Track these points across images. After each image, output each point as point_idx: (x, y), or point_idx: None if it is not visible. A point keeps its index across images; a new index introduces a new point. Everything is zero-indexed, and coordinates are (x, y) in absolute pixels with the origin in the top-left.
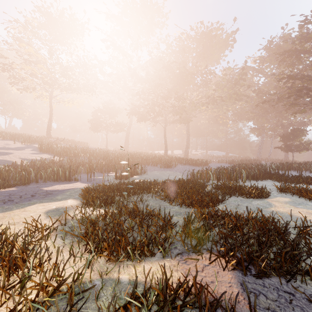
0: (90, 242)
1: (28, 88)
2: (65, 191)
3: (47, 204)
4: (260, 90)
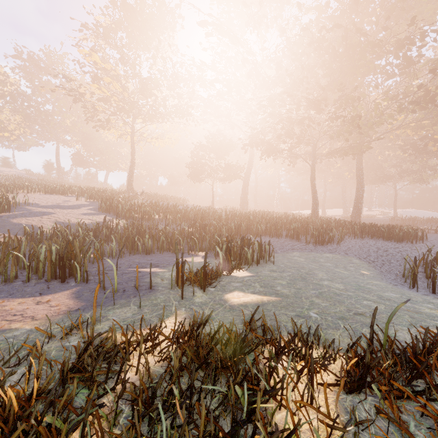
0: None
1: (100, 121)
2: None
3: None
4: None
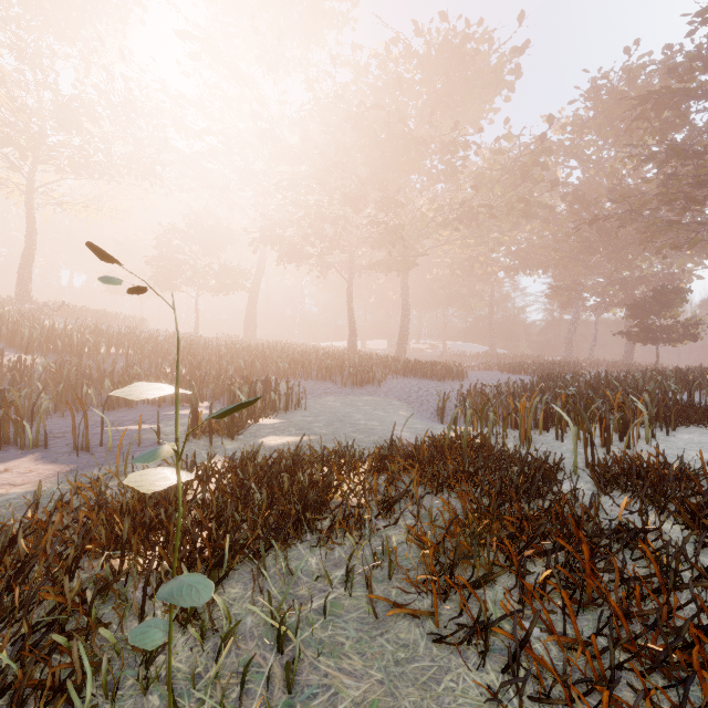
0: None
1: None
2: None
3: None
4: (578, 195)
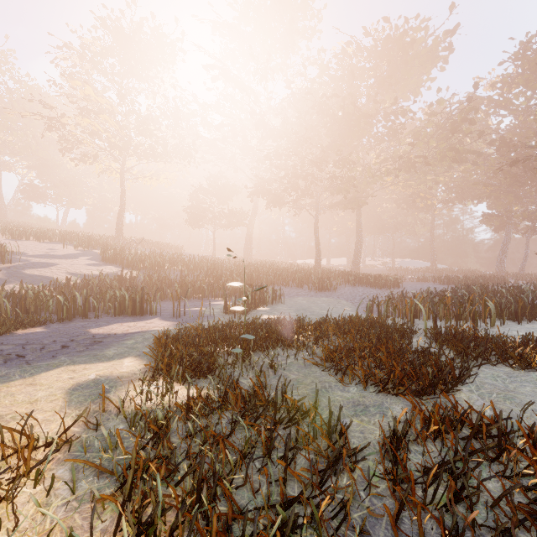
0: (127, 514)
1: (86, 156)
2: (126, 337)
3: (81, 369)
4: (505, 140)
